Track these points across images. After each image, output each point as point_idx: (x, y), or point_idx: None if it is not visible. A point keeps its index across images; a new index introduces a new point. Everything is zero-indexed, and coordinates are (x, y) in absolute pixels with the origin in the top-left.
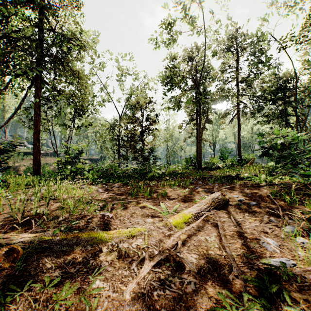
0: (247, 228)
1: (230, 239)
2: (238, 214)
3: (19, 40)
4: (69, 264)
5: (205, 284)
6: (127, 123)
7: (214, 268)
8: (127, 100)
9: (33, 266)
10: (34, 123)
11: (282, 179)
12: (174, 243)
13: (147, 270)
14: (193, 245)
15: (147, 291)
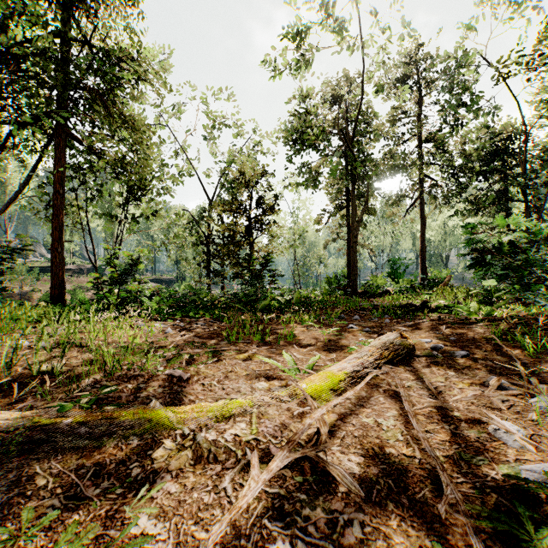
0: (458, 400)
1: (426, 423)
2: (436, 373)
3: (24, 57)
4: (86, 478)
5: (384, 524)
6: (222, 212)
7: (399, 486)
8: (222, 174)
9: (8, 482)
10: (53, 210)
11: (510, 309)
12: (311, 431)
13: (255, 492)
14: (352, 435)
15: (254, 544)
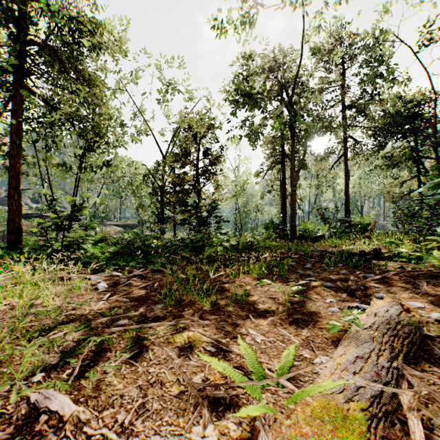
0: None
1: None
2: None
3: None
4: None
5: None
6: (171, 162)
7: None
8: (174, 133)
9: None
10: (11, 160)
11: None
12: None
13: None
14: None
15: None
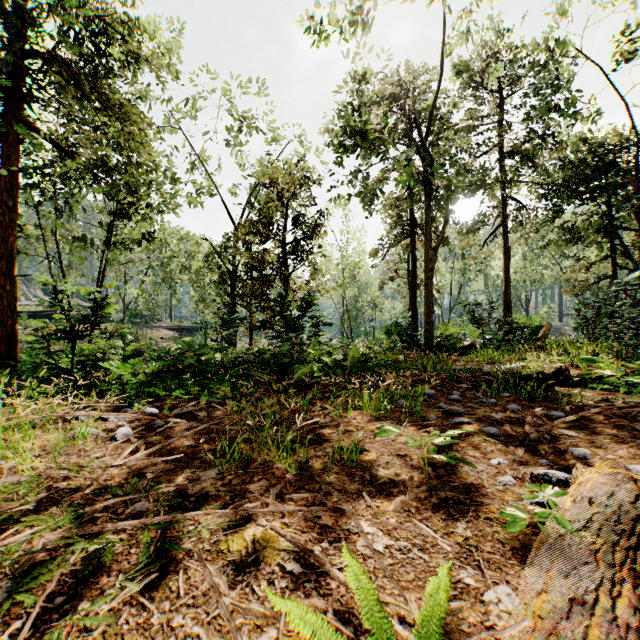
0: None
1: None
2: None
3: None
4: None
5: None
6: (245, 234)
7: None
8: (252, 192)
9: None
10: None
11: None
12: None
13: None
14: None
15: None
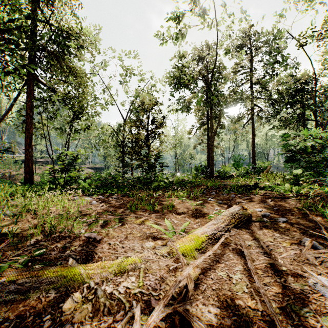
0: (284, 257)
1: (264, 277)
2: (267, 234)
3: (7, 31)
4: None
5: None
6: (130, 126)
7: None
8: (132, 103)
9: None
10: (26, 126)
11: (311, 189)
12: (181, 284)
13: None
14: (211, 288)
15: None
